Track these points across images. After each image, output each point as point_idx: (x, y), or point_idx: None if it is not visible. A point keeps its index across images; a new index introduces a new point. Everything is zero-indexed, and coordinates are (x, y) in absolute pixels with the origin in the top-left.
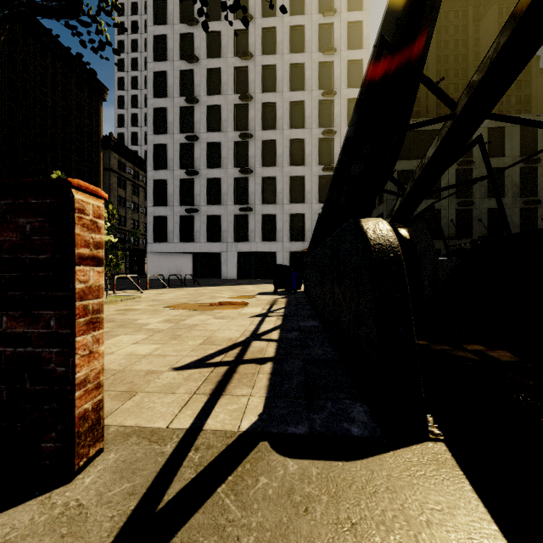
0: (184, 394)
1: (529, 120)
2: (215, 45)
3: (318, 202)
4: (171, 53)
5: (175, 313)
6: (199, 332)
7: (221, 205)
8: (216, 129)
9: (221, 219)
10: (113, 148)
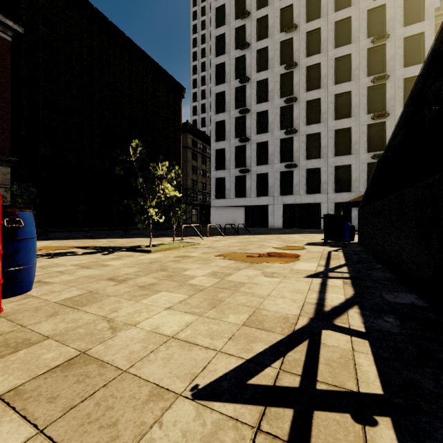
0: None
1: None
2: (263, 28)
3: (367, 151)
4: (228, 46)
5: (223, 264)
6: (245, 297)
7: (269, 164)
8: (264, 100)
9: (269, 176)
10: (189, 131)
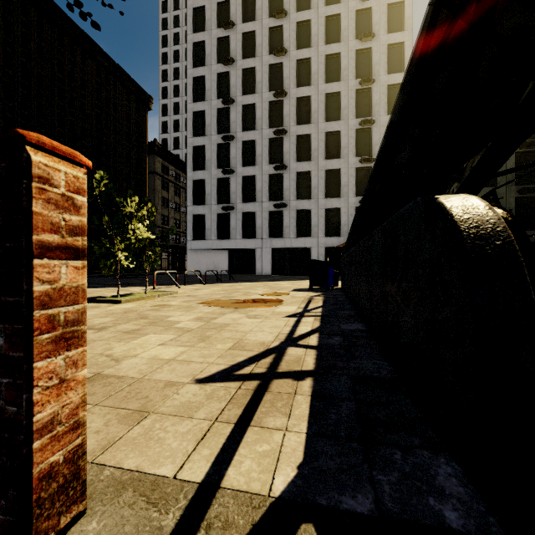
0: (203, 420)
1: None
2: (250, 45)
3: (355, 195)
4: (209, 57)
5: (207, 310)
6: (230, 333)
7: (256, 202)
8: (251, 127)
9: (256, 216)
10: (157, 152)
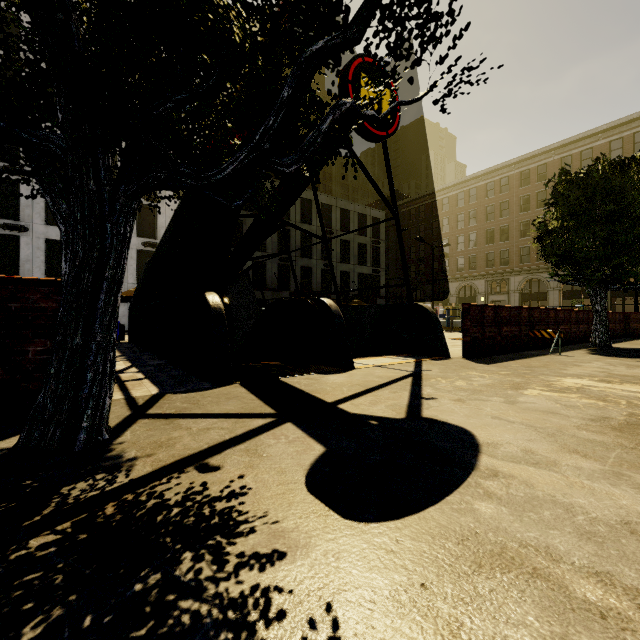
0: None
1: (301, 229)
2: None
3: (137, 235)
4: None
5: None
6: None
7: None
8: None
9: None
10: None
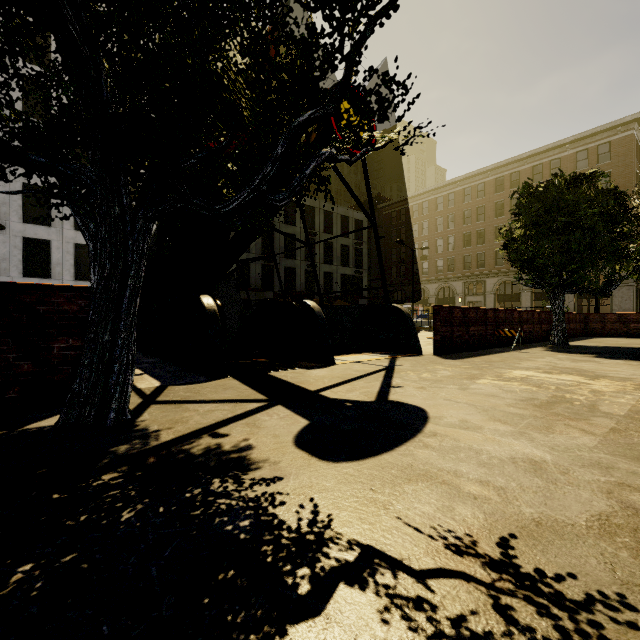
0: None
1: (286, 234)
2: None
3: None
4: None
5: None
6: None
7: None
8: None
9: None
10: None
